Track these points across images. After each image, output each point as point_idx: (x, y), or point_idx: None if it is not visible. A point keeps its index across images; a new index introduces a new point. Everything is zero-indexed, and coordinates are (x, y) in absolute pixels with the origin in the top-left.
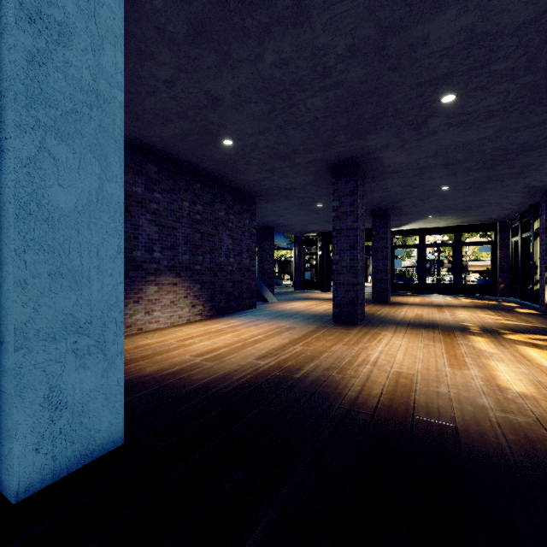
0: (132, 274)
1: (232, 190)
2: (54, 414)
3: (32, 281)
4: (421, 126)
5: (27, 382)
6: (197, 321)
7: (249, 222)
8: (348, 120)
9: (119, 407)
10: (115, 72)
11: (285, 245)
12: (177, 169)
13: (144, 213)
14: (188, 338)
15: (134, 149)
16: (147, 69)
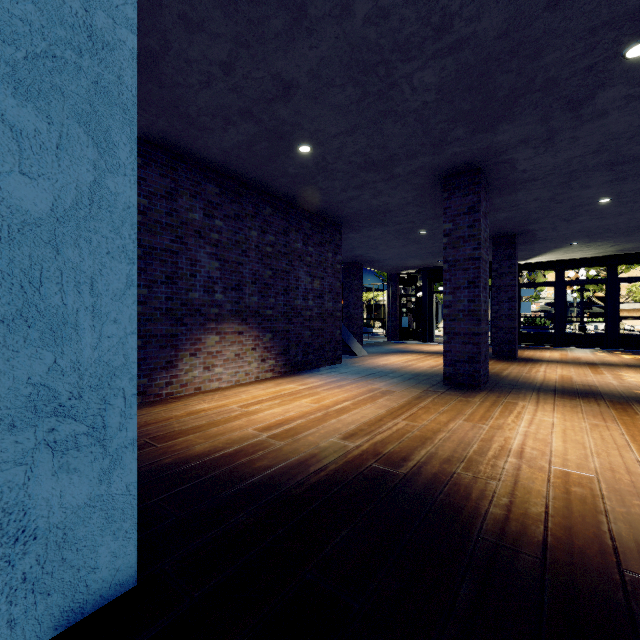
0: (188, 321)
1: (310, 215)
2: (12, 550)
3: None
4: (583, 104)
5: None
6: (268, 379)
7: (332, 256)
8: (471, 104)
9: (129, 528)
10: (123, 1)
11: (375, 286)
12: (243, 190)
13: (202, 245)
14: (254, 402)
15: (191, 167)
16: (197, 47)
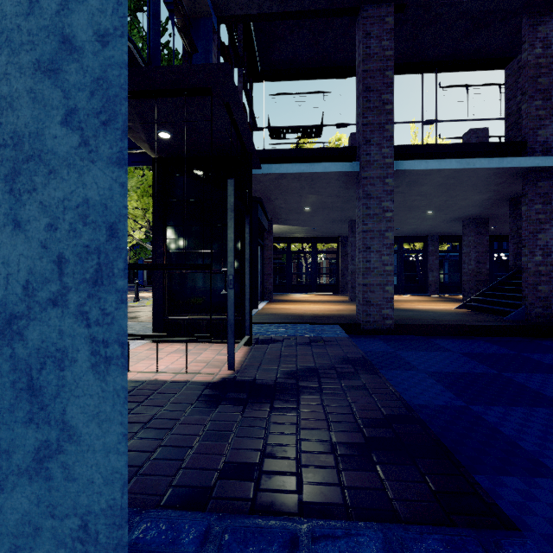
0: None
1: None
2: None
3: None
4: None
5: None
6: None
7: None
8: None
9: None
10: None
11: None
12: None
13: None
14: None
15: None
16: None
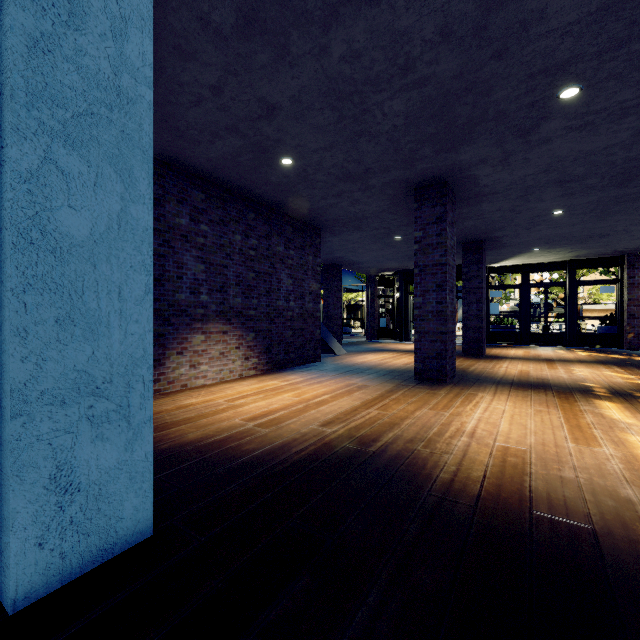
0: (174, 321)
1: (292, 220)
2: (63, 498)
3: (35, 329)
4: (531, 133)
5: (28, 458)
6: (251, 377)
7: (312, 259)
8: (435, 128)
9: (147, 488)
10: (143, 64)
11: (355, 286)
12: (227, 196)
13: (188, 248)
14: (239, 397)
15: (177, 174)
16: (189, 73)
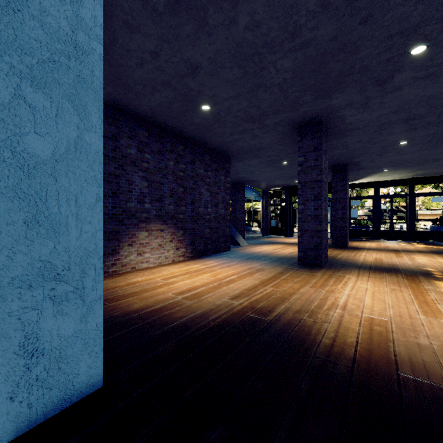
0: (126, 222)
1: (209, 151)
2: (30, 361)
3: (6, 229)
4: (386, 82)
5: (1, 331)
6: (181, 262)
7: (224, 178)
8: (315, 80)
9: (98, 351)
10: (94, 25)
11: (253, 198)
12: (164, 134)
13: (136, 171)
14: (172, 276)
15: (128, 118)
16: (135, 42)
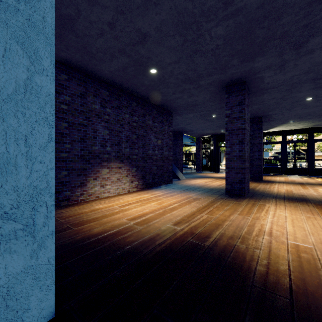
0: (92, 161)
1: (156, 107)
2: None
3: None
4: (301, 46)
5: None
6: (134, 192)
7: (167, 128)
8: (242, 46)
9: (49, 284)
10: None
11: (189, 143)
12: (121, 93)
13: (100, 121)
14: (127, 204)
15: (93, 80)
16: (95, 14)
